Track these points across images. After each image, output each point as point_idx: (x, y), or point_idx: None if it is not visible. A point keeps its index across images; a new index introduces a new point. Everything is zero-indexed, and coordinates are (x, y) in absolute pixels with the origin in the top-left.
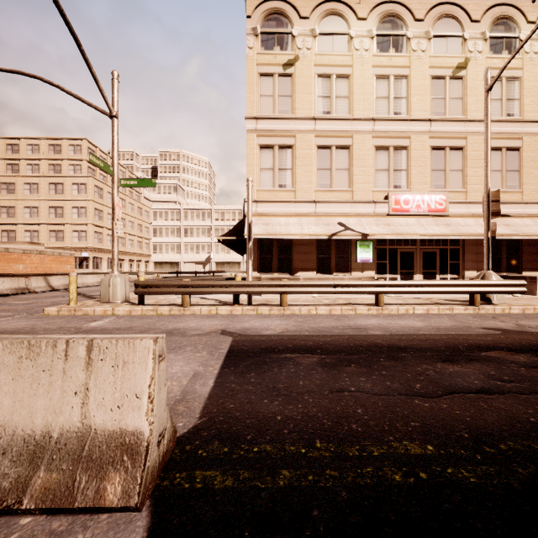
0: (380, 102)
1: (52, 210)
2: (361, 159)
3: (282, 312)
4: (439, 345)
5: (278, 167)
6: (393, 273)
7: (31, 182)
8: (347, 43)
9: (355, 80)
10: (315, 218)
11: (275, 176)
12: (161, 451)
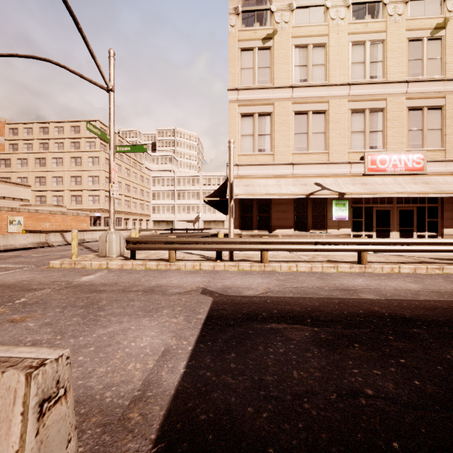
0: (356, 67)
1: (73, 179)
2: (336, 122)
3: (262, 268)
4: None
5: (258, 133)
6: (369, 230)
7: (57, 157)
8: (323, 14)
9: (331, 48)
10: (293, 179)
11: (255, 141)
12: None
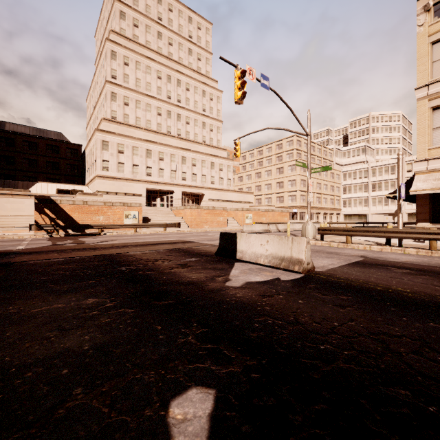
0: None
1: (277, 184)
2: None
3: (429, 254)
4: None
5: None
6: None
7: (268, 170)
8: None
9: None
10: None
11: None
12: (308, 267)
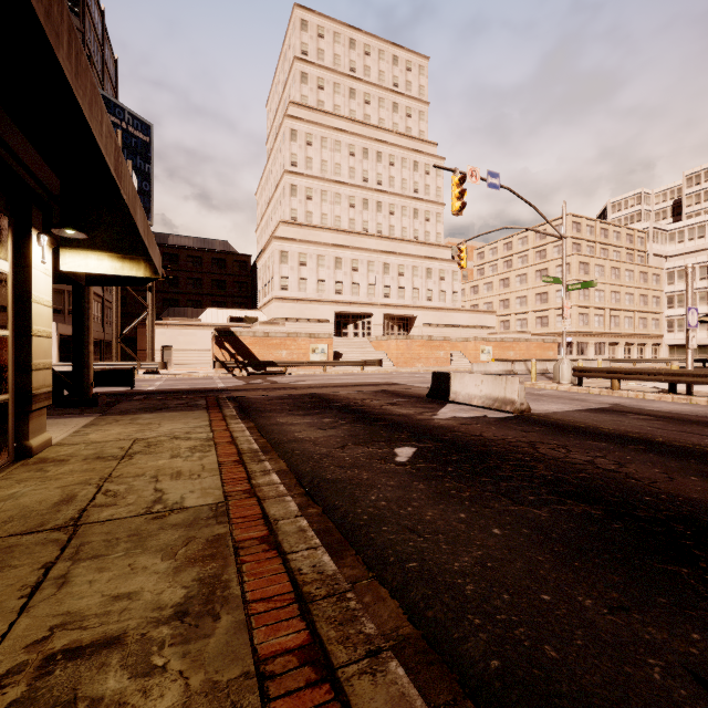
0: None
1: (538, 297)
2: None
3: None
4: None
5: None
6: None
7: (521, 274)
8: None
9: None
10: None
11: None
12: (522, 408)
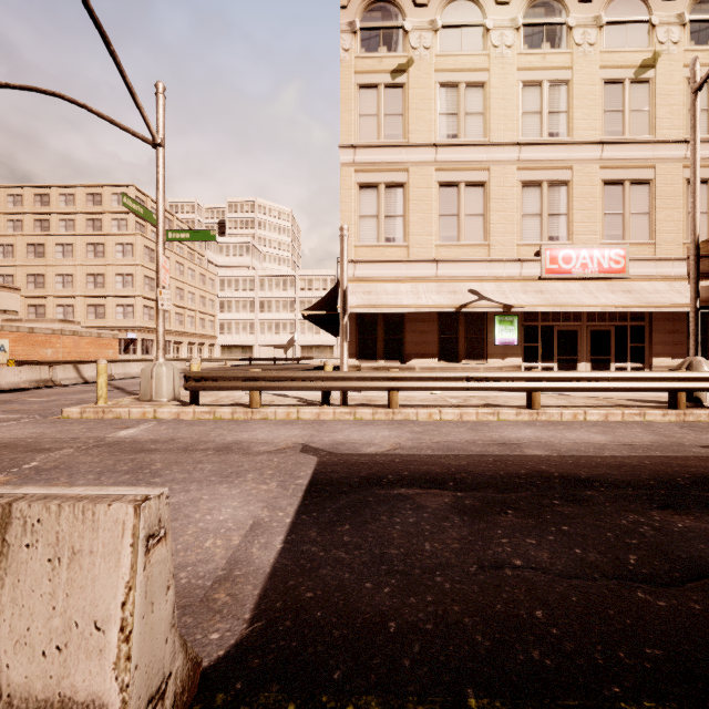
0: (528, 119)
1: (91, 278)
2: (501, 200)
3: (390, 416)
4: (643, 475)
5: (385, 214)
6: (548, 361)
7: (64, 243)
8: (482, 38)
9: (492, 89)
10: (436, 283)
11: (380, 226)
12: None
